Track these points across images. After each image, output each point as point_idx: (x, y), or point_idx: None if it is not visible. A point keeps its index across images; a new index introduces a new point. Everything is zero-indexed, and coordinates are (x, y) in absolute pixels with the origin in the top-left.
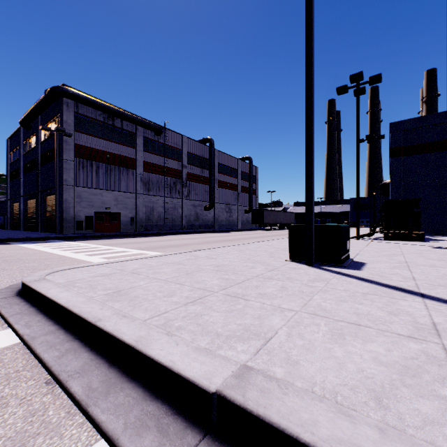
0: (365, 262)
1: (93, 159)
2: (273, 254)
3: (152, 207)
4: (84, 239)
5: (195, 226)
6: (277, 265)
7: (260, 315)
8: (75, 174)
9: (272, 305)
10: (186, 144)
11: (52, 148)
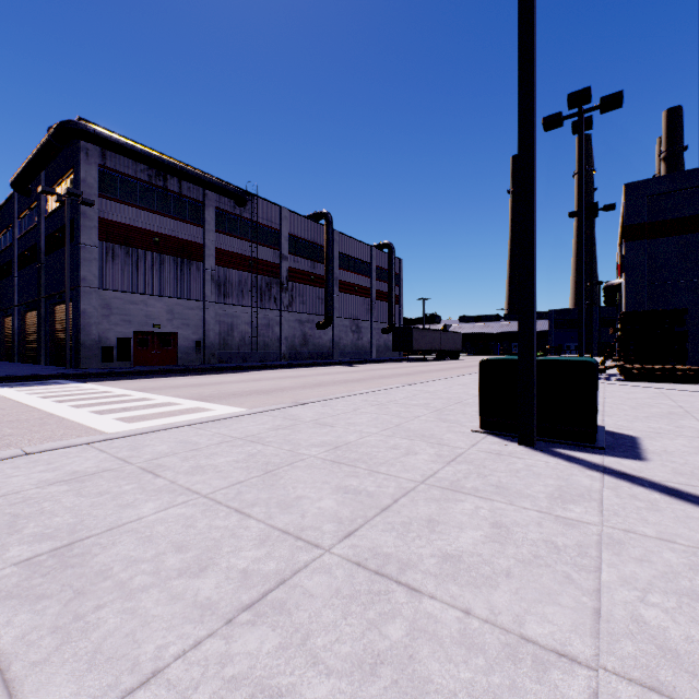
0: (634, 434)
1: (132, 244)
2: (443, 414)
3: (231, 324)
4: (111, 378)
5: (301, 355)
6: (460, 445)
7: (473, 697)
8: (101, 268)
9: (497, 624)
10: (288, 221)
11: (63, 225)
